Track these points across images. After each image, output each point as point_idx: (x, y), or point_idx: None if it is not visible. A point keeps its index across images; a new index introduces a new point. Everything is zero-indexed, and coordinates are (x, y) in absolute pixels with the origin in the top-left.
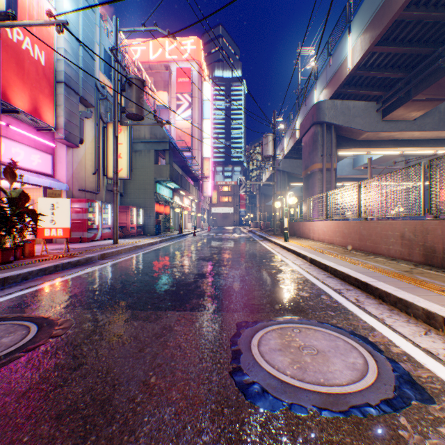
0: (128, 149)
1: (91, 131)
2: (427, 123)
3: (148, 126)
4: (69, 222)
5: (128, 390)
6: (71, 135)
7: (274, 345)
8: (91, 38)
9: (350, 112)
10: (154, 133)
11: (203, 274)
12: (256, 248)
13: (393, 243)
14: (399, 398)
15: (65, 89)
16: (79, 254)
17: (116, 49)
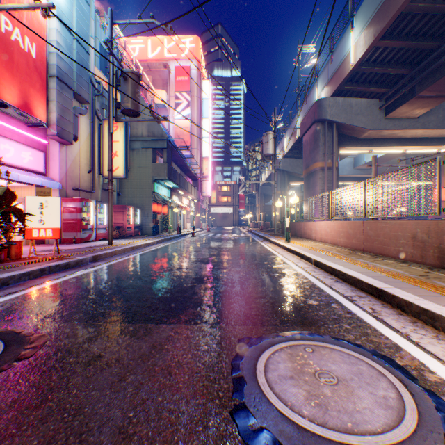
0: (124, 147)
1: (86, 128)
2: (431, 121)
3: (145, 123)
4: (59, 222)
5: (98, 442)
6: (64, 132)
7: (285, 371)
8: (86, 32)
9: (352, 110)
10: (152, 131)
11: (201, 278)
12: (257, 249)
13: (404, 244)
14: None
15: (58, 83)
16: (70, 256)
17: (111, 41)
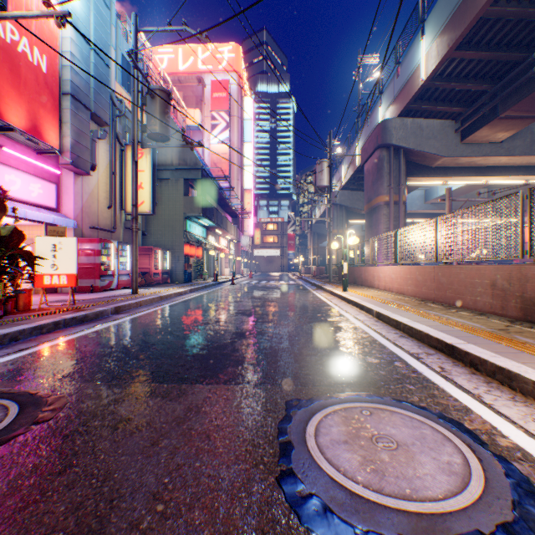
0: (151, 178)
1: (105, 155)
2: (516, 146)
3: (176, 149)
4: (75, 267)
5: (131, 508)
6: (80, 160)
7: (338, 435)
8: (105, 41)
9: (423, 133)
10: (184, 159)
11: (242, 333)
12: (309, 299)
13: (482, 293)
14: (522, 522)
15: (73, 102)
16: (88, 307)
17: (135, 52)
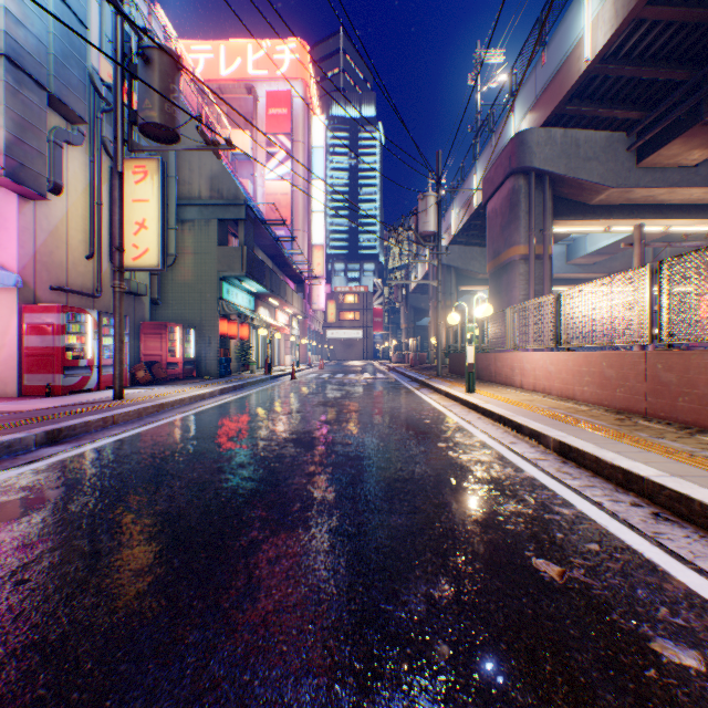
0: (159, 212)
1: (82, 171)
2: None
3: (206, 175)
4: None
5: None
6: (24, 171)
7: None
8: None
9: (580, 152)
10: (218, 189)
11: (285, 505)
12: (413, 407)
13: None
14: None
15: (9, 70)
16: None
17: None
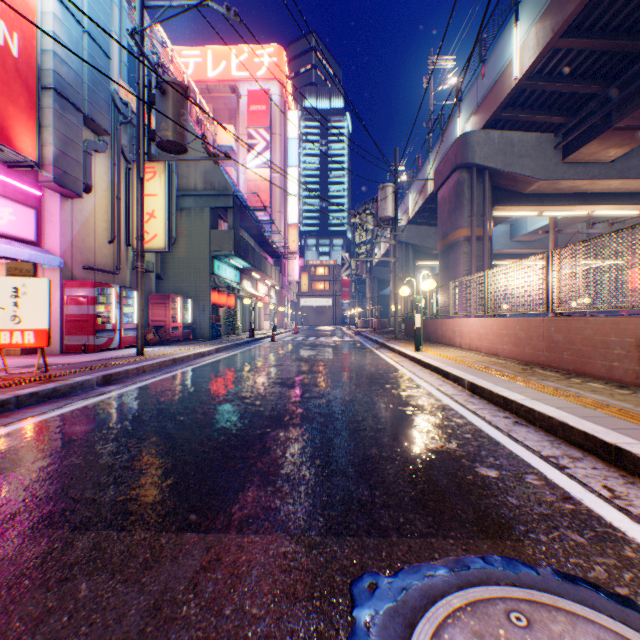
0: (166, 204)
1: (105, 173)
2: (632, 167)
3: (201, 170)
4: (46, 320)
5: None
6: (67, 177)
7: None
8: (104, 23)
9: (514, 150)
10: (210, 182)
11: (279, 417)
12: (371, 362)
13: (622, 356)
14: None
15: (56, 100)
16: (64, 375)
17: (139, 31)
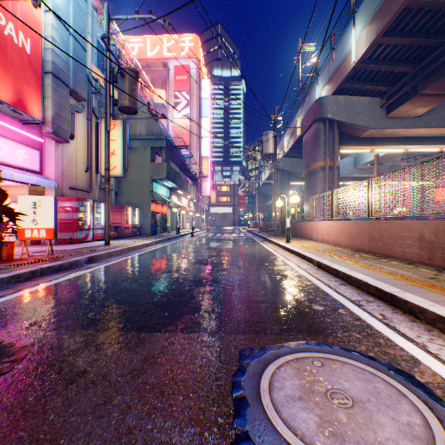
0: (122, 146)
1: (83, 126)
2: (433, 119)
3: (144, 122)
4: (53, 222)
5: None
6: (60, 130)
7: (292, 391)
8: (82, 28)
9: (354, 109)
10: (150, 130)
11: (199, 280)
12: (257, 250)
13: (410, 245)
14: None
15: (54, 80)
16: (64, 257)
17: (107, 36)
